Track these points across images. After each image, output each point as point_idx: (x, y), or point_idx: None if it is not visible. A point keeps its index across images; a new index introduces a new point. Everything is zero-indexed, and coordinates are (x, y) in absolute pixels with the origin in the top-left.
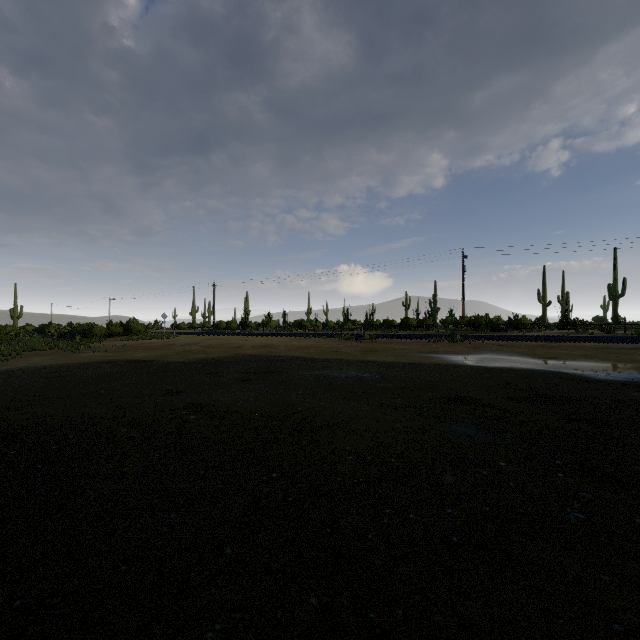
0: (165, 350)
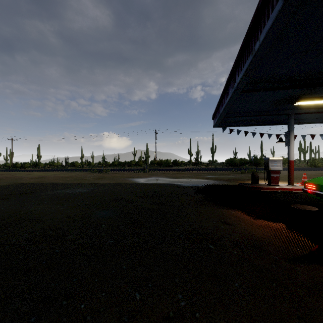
0: None
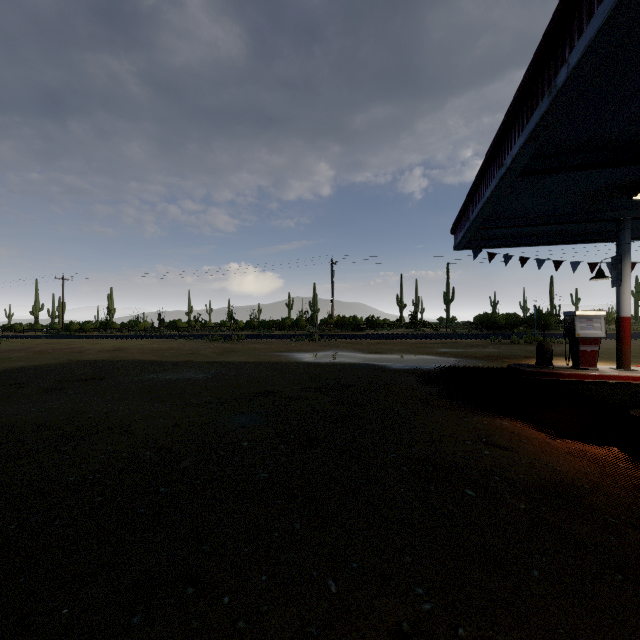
0: None
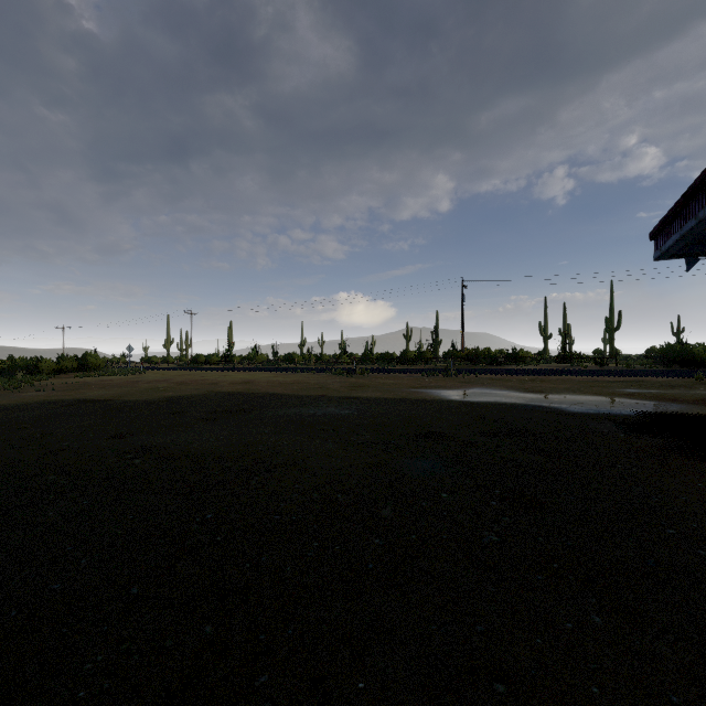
0: (127, 388)
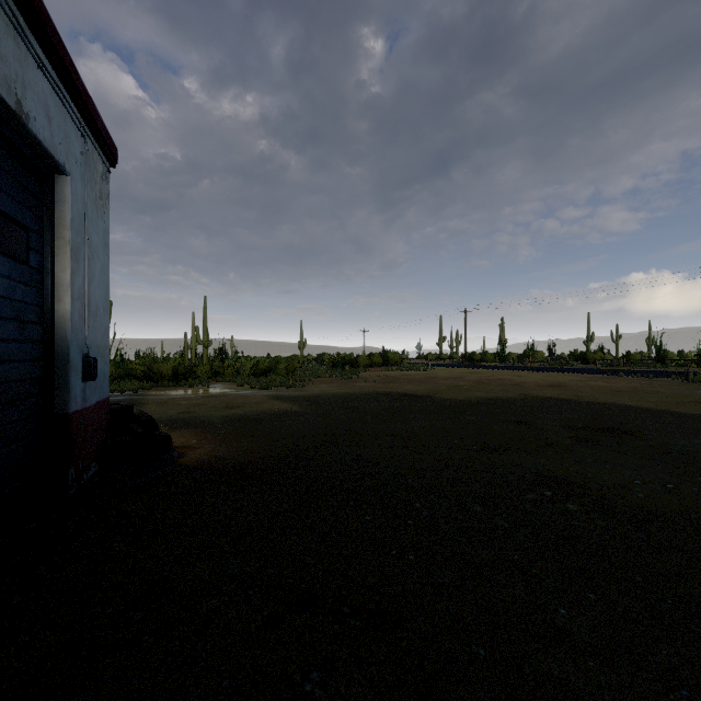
0: (431, 384)
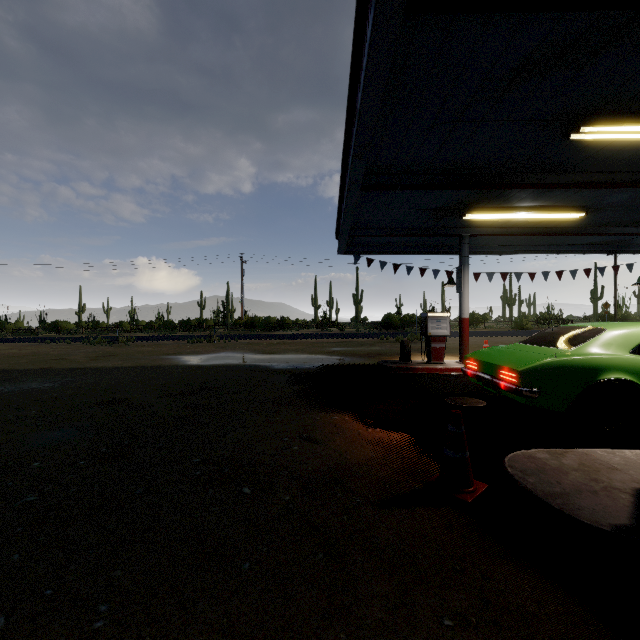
0: None
